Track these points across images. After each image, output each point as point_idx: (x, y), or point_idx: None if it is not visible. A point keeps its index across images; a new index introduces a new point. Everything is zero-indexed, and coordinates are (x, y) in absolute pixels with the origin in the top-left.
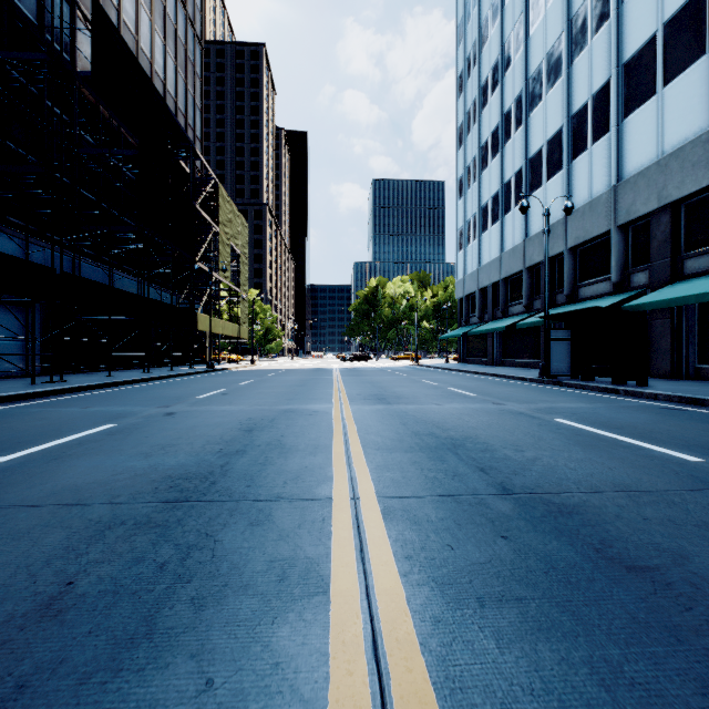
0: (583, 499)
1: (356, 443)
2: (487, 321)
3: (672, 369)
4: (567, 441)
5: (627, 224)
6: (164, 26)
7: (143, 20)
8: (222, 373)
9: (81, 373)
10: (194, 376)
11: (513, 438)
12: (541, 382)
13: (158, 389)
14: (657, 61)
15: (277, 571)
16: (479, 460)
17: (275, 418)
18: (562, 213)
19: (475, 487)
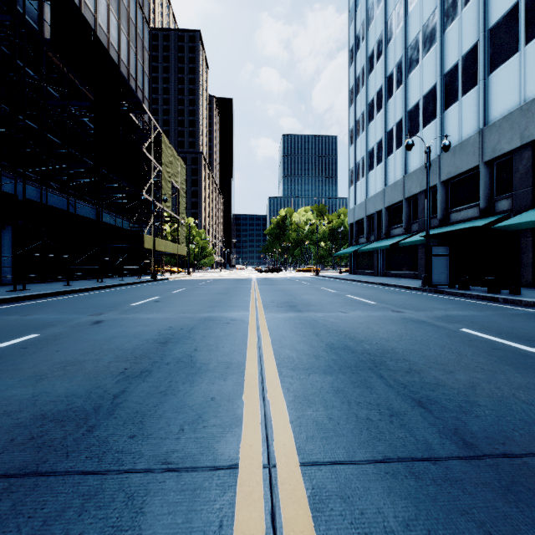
0: None
1: (270, 360)
2: (373, 241)
3: (533, 279)
4: (491, 357)
5: (492, 160)
6: (118, 8)
7: (101, 2)
8: (162, 282)
9: (47, 283)
10: (139, 284)
11: (432, 353)
12: (424, 290)
13: (103, 296)
14: (519, 24)
15: None
16: (410, 386)
17: (193, 327)
18: (435, 153)
19: (427, 440)
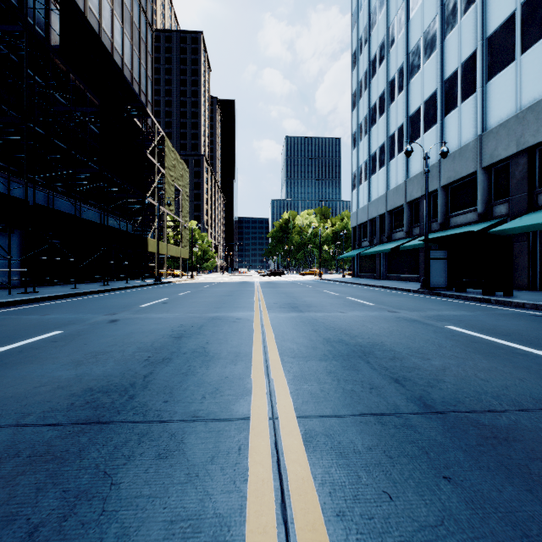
0: (512, 419)
1: (273, 351)
2: (376, 245)
3: (529, 282)
4: (466, 348)
5: (490, 166)
6: (122, 13)
7: (105, 7)
8: (166, 286)
9: (54, 286)
10: (144, 287)
11: (416, 345)
12: (422, 293)
13: (112, 298)
14: (516, 34)
15: (176, 541)
16: (391, 369)
17: (203, 325)
18: (436, 158)
19: (396, 403)
